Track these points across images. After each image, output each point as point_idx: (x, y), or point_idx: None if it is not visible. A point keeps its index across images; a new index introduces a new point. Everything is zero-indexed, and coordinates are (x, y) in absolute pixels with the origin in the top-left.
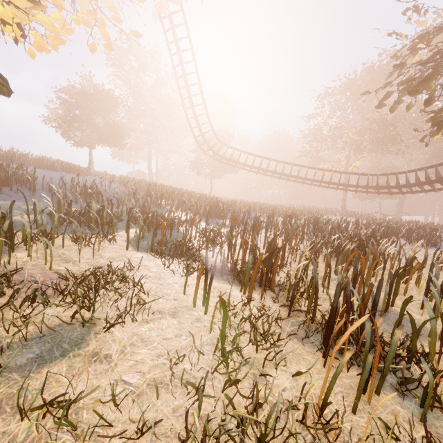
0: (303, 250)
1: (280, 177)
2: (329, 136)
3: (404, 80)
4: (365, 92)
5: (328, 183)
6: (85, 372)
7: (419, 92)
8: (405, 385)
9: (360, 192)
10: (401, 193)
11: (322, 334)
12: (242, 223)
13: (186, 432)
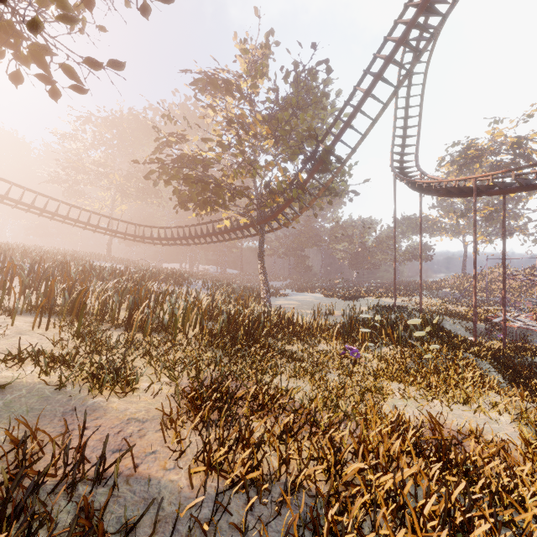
0: (100, 289)
1: (29, 210)
2: (93, 170)
3: (163, 166)
4: (136, 161)
5: (96, 227)
6: (3, 355)
7: (170, 184)
8: (160, 332)
9: (128, 239)
10: (162, 244)
11: (124, 328)
12: (9, 270)
13: (90, 346)
